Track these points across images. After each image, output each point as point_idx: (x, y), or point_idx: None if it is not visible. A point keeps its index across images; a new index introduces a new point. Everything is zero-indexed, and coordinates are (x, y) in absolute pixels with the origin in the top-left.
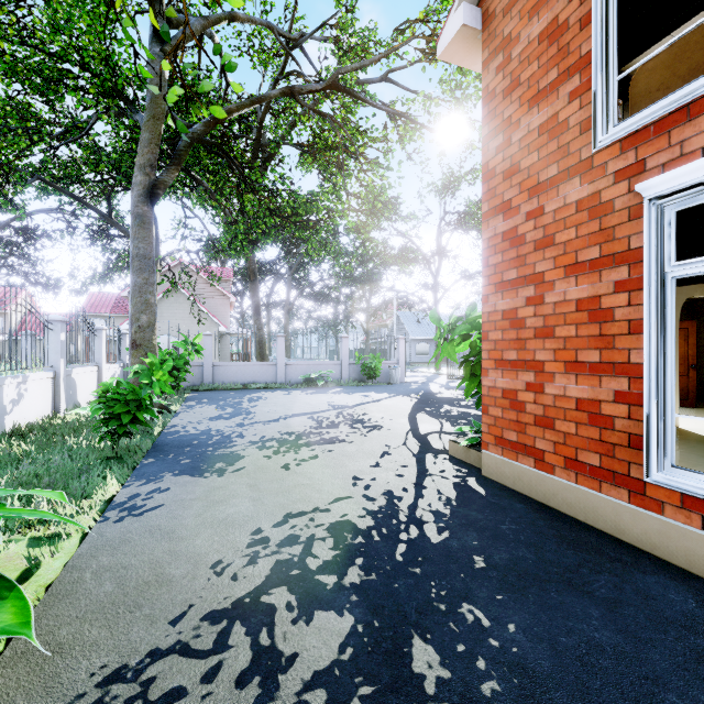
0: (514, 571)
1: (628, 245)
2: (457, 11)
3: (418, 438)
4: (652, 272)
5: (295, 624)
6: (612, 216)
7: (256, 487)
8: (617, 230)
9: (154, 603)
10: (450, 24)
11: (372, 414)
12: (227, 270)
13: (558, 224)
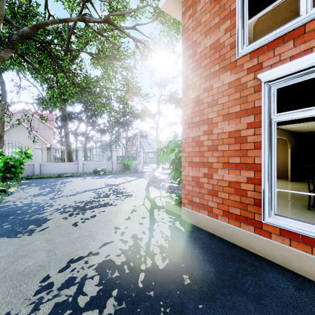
0: (205, 283)
1: (254, 105)
2: None
3: (150, 200)
4: (266, 118)
5: None
6: (246, 90)
7: (53, 241)
8: (248, 97)
9: None
10: None
11: (127, 188)
12: (52, 115)
13: (219, 94)
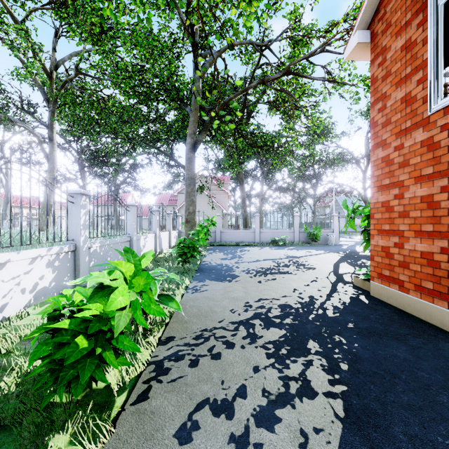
0: (367, 330)
1: (447, 166)
2: (354, 35)
3: (336, 275)
4: None
5: (262, 329)
6: (439, 150)
7: (246, 288)
8: (442, 158)
9: (211, 316)
10: (351, 42)
11: (310, 261)
12: (226, 177)
13: (411, 154)
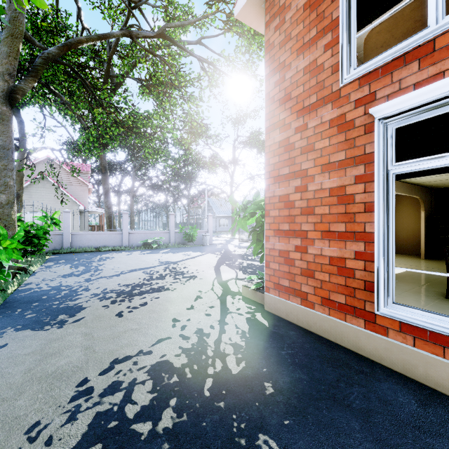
0: (294, 393)
1: (364, 151)
2: None
3: (221, 284)
4: (381, 169)
5: None
6: (353, 130)
7: (91, 336)
8: (357, 140)
9: None
10: None
11: (190, 267)
12: (86, 165)
13: (317, 136)
